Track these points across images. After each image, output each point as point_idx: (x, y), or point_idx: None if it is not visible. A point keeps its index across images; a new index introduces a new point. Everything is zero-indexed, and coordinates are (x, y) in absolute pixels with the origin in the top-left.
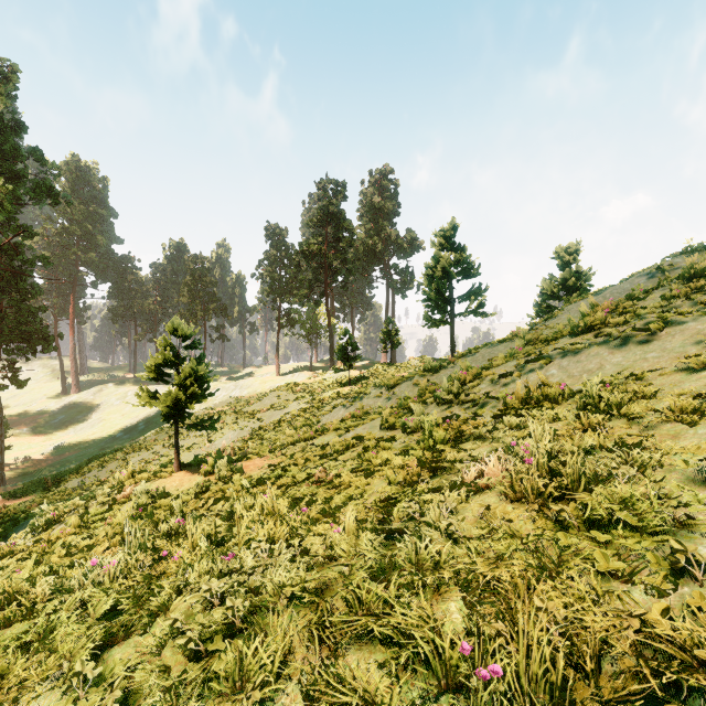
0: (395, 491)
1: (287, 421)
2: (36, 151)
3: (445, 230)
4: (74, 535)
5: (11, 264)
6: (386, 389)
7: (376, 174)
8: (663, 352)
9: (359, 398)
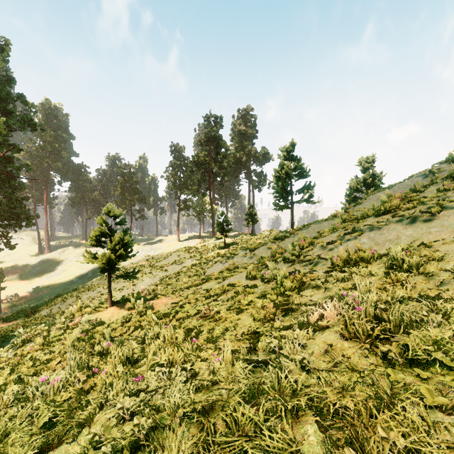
0: (258, 326)
1: (184, 272)
2: (22, 96)
3: (287, 146)
4: (39, 351)
5: (5, 169)
6: (249, 251)
7: (242, 111)
8: (442, 227)
9: (231, 257)
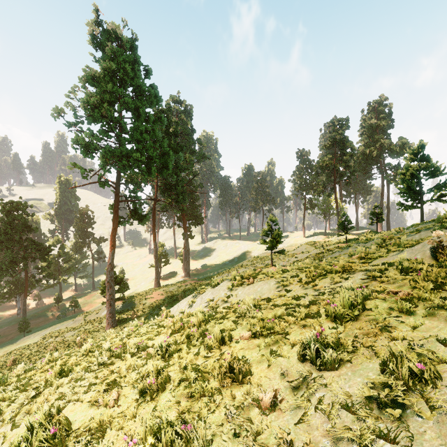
0: None
1: (310, 258)
2: (199, 140)
3: (414, 149)
4: None
5: (190, 188)
6: (361, 244)
7: (373, 104)
8: None
9: (346, 248)
